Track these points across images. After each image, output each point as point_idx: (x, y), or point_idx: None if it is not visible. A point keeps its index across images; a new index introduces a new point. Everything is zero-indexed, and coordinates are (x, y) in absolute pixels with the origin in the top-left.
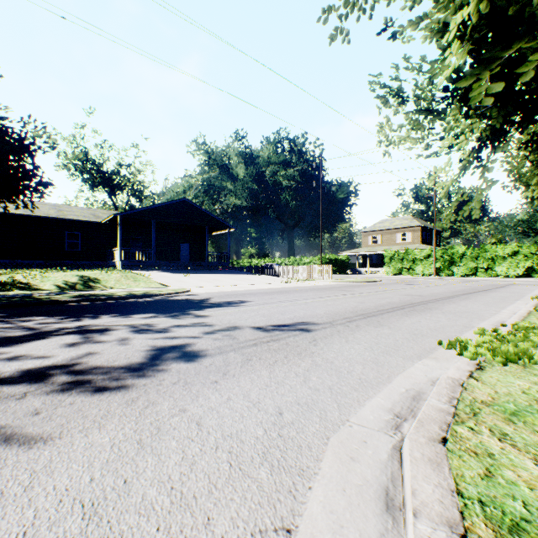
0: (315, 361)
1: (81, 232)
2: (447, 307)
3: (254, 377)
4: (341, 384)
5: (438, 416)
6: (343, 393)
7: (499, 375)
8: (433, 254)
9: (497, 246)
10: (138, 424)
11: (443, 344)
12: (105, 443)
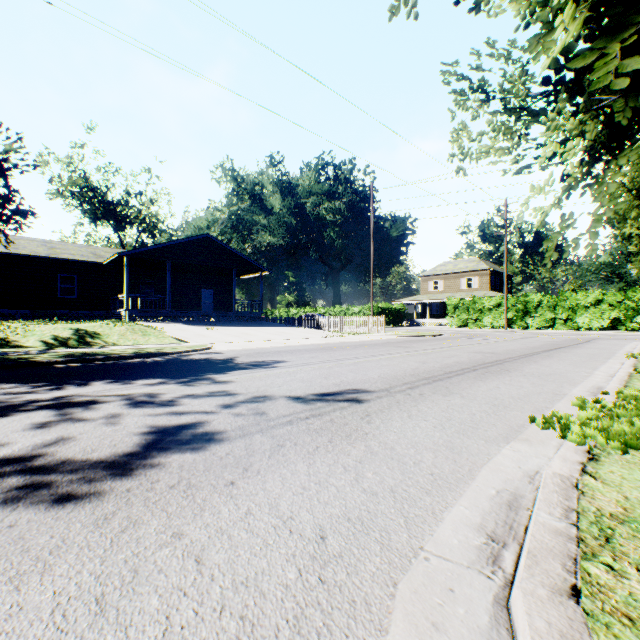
0: (370, 447)
1: (78, 275)
2: (528, 368)
3: (286, 473)
4: (407, 484)
5: (556, 544)
6: (411, 499)
7: (622, 469)
8: (504, 302)
9: (578, 294)
10: (104, 564)
11: (537, 421)
12: (44, 604)
